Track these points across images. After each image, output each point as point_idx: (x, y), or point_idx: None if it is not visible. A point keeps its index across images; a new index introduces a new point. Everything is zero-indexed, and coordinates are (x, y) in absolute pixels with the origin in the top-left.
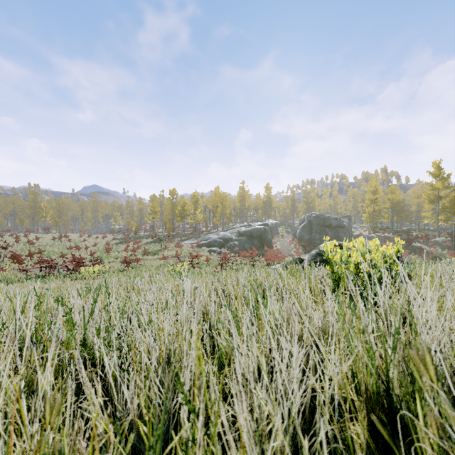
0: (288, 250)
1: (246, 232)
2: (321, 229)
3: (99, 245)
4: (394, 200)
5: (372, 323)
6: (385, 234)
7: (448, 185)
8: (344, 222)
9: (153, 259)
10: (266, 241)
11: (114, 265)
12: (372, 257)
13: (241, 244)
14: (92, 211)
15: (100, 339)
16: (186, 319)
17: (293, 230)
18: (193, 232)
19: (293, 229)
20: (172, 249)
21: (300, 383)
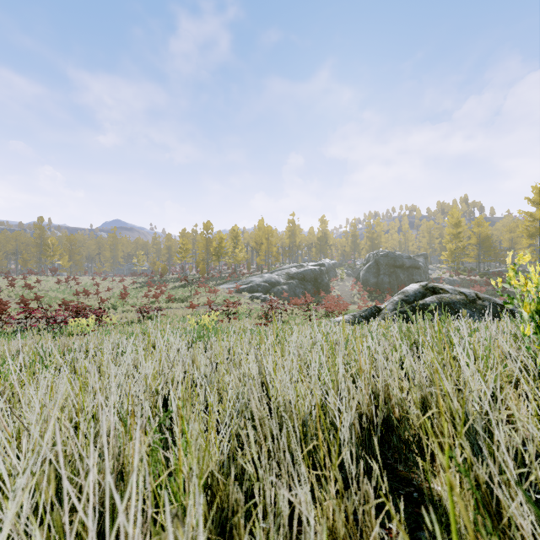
0: (350, 297)
1: (297, 273)
2: (391, 271)
3: (115, 290)
4: (481, 234)
5: None
6: (471, 277)
7: None
8: (419, 261)
9: (180, 307)
10: (323, 285)
11: (127, 315)
12: None
13: (291, 289)
14: (110, 249)
15: None
16: None
17: (355, 272)
18: (232, 275)
19: (354, 271)
20: (205, 295)
21: None
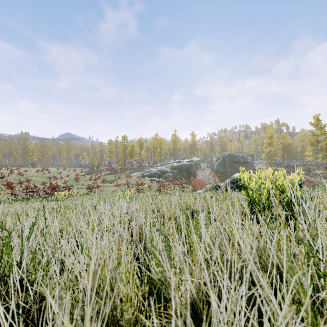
0: (208, 180)
1: (177, 166)
2: (232, 165)
3: (71, 176)
4: (285, 143)
5: (301, 248)
6: (278, 168)
7: (324, 132)
8: (248, 159)
9: (110, 186)
10: (192, 173)
11: (80, 190)
12: (281, 184)
13: (174, 175)
14: (66, 151)
15: (36, 262)
16: (116, 246)
17: (212, 165)
18: (139, 167)
19: (211, 165)
20: (123, 178)
21: (234, 315)
